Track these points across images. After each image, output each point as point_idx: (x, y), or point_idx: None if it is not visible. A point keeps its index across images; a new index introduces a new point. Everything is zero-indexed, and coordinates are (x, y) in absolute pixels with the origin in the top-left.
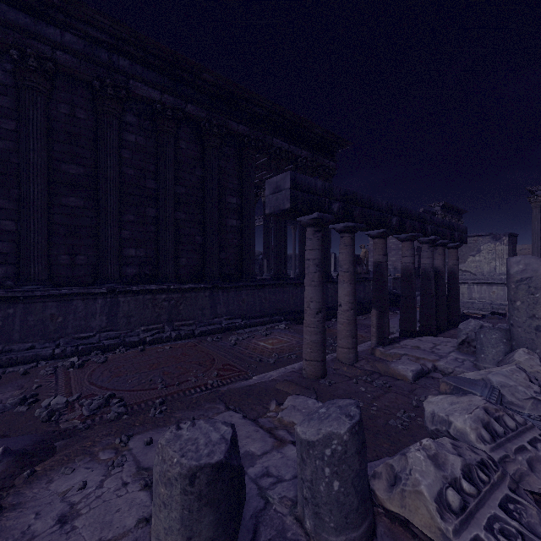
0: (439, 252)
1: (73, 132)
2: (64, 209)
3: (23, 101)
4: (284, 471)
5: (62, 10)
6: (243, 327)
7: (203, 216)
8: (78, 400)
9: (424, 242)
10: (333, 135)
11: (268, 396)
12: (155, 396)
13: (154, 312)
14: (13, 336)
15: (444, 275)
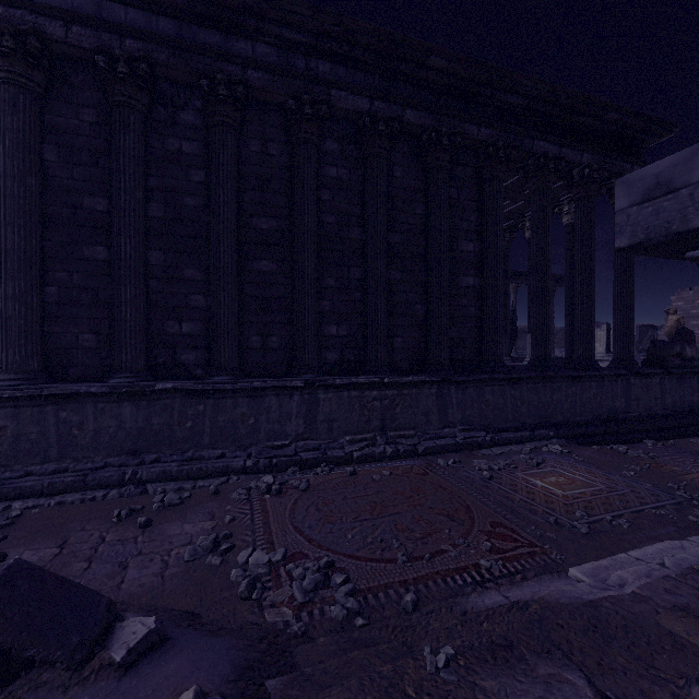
0: None
1: (264, 174)
2: (255, 276)
3: (213, 143)
4: None
5: (254, 13)
6: (489, 445)
7: (425, 275)
8: (283, 561)
9: None
10: (643, 118)
11: (659, 652)
12: (398, 580)
13: (362, 415)
14: (204, 439)
15: None
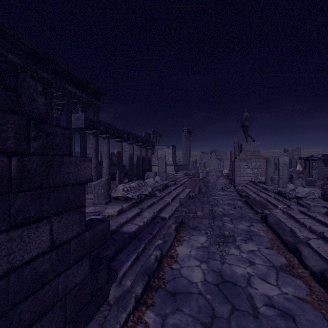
0: (144, 150)
1: None
2: None
3: None
4: (88, 202)
5: None
6: None
7: None
8: None
9: (138, 145)
10: (100, 90)
11: None
12: None
13: None
14: None
15: (145, 159)
